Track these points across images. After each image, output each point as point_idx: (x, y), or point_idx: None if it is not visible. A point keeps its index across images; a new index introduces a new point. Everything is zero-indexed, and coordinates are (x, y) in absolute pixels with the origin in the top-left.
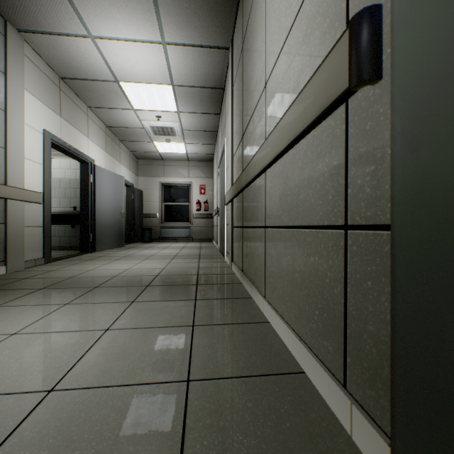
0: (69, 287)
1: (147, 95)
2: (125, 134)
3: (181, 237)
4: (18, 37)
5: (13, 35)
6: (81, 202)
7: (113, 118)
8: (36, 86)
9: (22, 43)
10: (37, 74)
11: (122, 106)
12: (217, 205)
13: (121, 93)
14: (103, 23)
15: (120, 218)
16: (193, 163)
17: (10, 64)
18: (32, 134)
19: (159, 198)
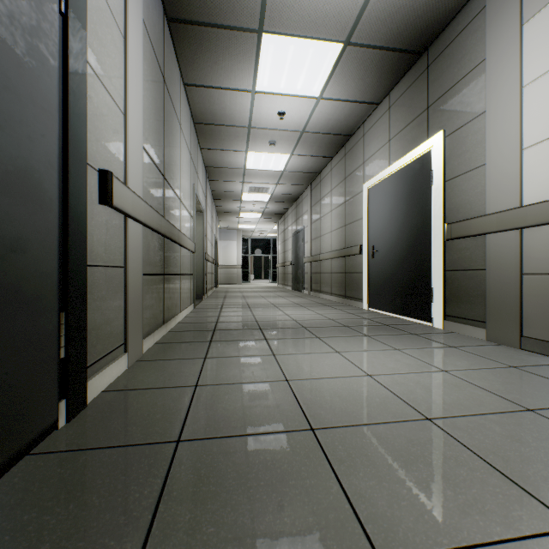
0: (327, 327)
1: None
2: None
3: None
4: None
5: None
6: None
7: None
8: None
9: None
10: None
11: None
12: None
13: None
14: None
15: None
16: None
17: (492, 32)
18: None
19: None
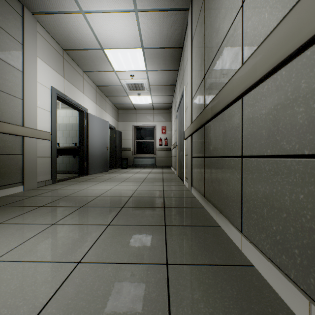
0: (61, 206)
1: (124, 58)
2: (109, 91)
3: (148, 165)
4: (32, 18)
5: (28, 17)
6: (79, 139)
7: (100, 79)
8: (46, 55)
9: (35, 23)
10: (46, 46)
11: (106, 69)
12: (175, 140)
13: (105, 58)
14: None
15: (105, 151)
16: (156, 111)
17: (27, 38)
18: (43, 90)
19: (133, 136)
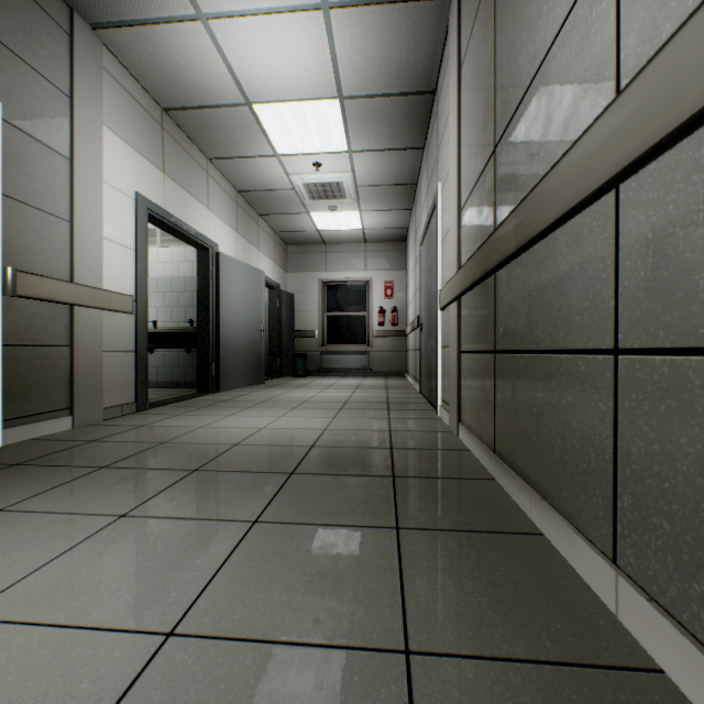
0: (149, 467)
1: (298, 124)
2: (265, 202)
3: (353, 369)
4: (92, 38)
5: (84, 35)
6: (198, 312)
7: (246, 176)
8: (123, 122)
9: (99, 49)
10: (125, 103)
11: (258, 150)
12: (416, 313)
13: (256, 126)
14: None
15: (257, 338)
16: (372, 246)
17: (80, 83)
18: (118, 200)
19: (319, 305)
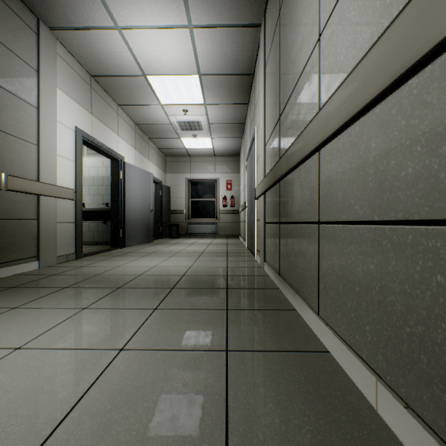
0: (92, 287)
1: (174, 88)
2: (153, 131)
3: (207, 233)
4: (50, 35)
5: (45, 34)
6: (111, 198)
7: (141, 115)
8: (68, 85)
9: (54, 42)
10: (69, 73)
11: (149, 101)
12: (244, 200)
13: (148, 87)
14: (128, 10)
15: (148, 214)
16: (219, 158)
17: (43, 62)
18: (64, 131)
19: (186, 194)
